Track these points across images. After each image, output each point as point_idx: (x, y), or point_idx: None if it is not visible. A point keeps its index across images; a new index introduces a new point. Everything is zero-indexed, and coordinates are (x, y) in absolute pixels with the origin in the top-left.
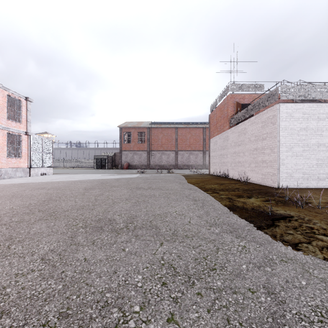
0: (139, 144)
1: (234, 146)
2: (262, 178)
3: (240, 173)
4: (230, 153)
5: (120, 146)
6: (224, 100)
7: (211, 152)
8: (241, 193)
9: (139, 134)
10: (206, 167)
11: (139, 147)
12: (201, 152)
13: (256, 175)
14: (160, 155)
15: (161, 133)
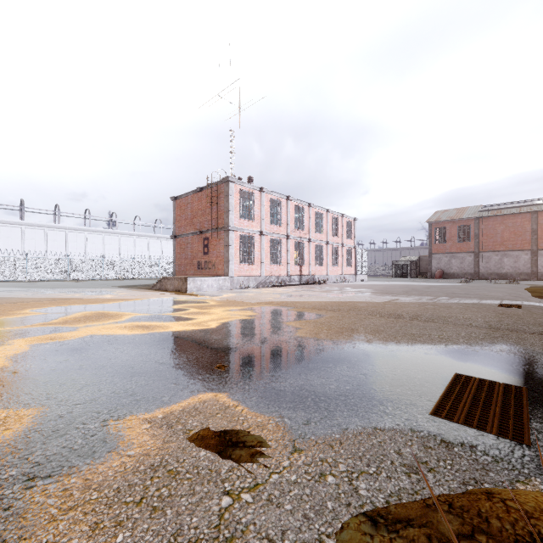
0: (460, 243)
1: None
2: None
3: None
4: None
5: (429, 248)
6: None
7: None
8: None
9: (459, 228)
10: None
11: (460, 248)
12: None
13: None
14: (499, 257)
15: (500, 224)
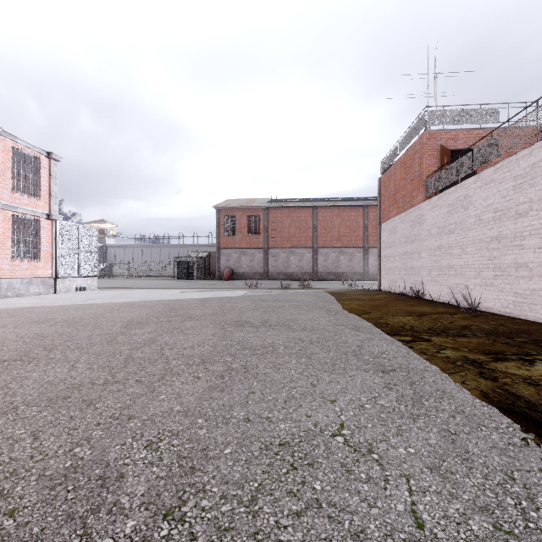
0: (250, 236)
1: (437, 235)
2: (516, 302)
3: (452, 291)
4: (427, 249)
5: (218, 241)
6: (414, 145)
7: (384, 248)
8: (490, 345)
9: (249, 218)
10: (369, 276)
11: (250, 242)
12: (360, 251)
13: (498, 294)
14: (287, 255)
15: (288, 217)
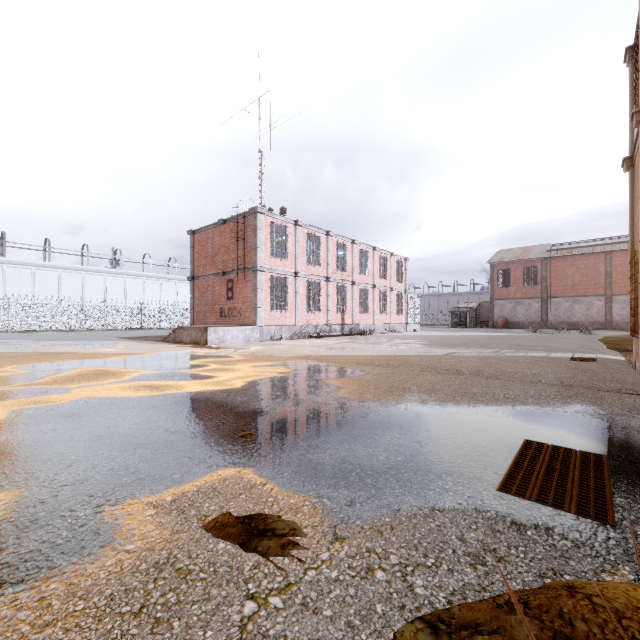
0: (526, 287)
1: None
2: None
3: None
4: None
5: (491, 293)
6: None
7: None
8: None
9: (525, 270)
10: None
11: (526, 293)
12: None
13: None
14: (570, 304)
15: (571, 265)
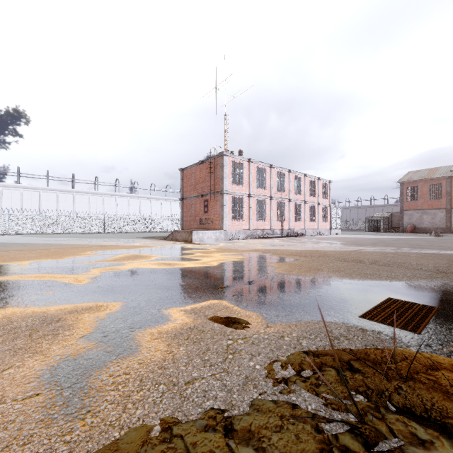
0: (431, 200)
1: None
2: None
3: None
4: None
5: (401, 205)
6: None
7: None
8: None
9: (431, 187)
10: None
11: (431, 205)
12: None
13: None
14: None
15: None
